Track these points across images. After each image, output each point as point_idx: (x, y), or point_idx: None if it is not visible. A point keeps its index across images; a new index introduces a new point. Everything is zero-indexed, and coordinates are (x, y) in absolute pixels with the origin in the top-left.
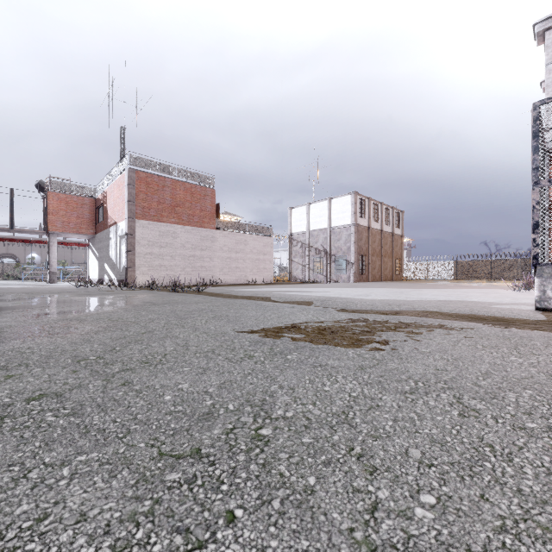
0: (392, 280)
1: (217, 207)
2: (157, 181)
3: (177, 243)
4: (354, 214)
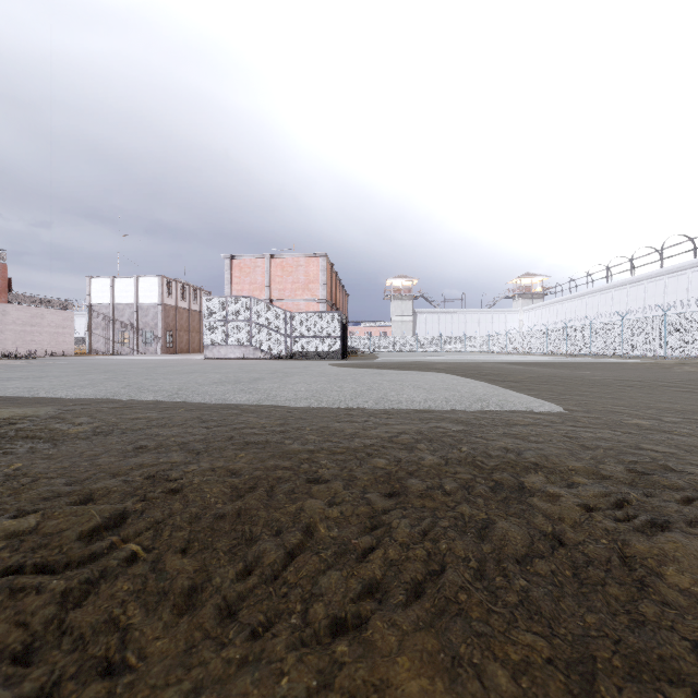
0: (201, 353)
1: (8, 280)
2: None
3: None
4: (162, 295)
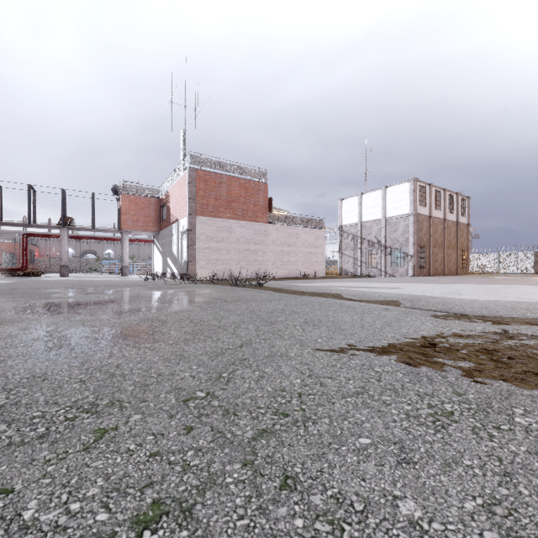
0: (457, 274)
1: (270, 201)
2: (214, 178)
3: (232, 238)
4: (414, 202)
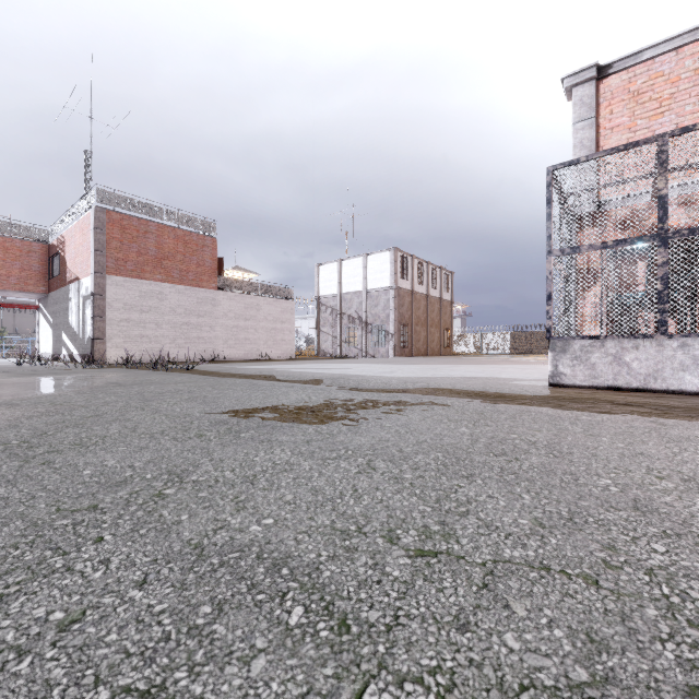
0: (440, 355)
1: (220, 261)
2: (136, 225)
3: (164, 307)
4: (395, 274)
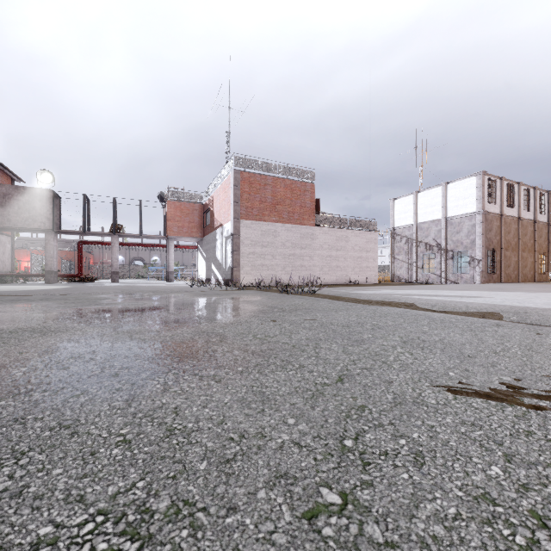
0: (534, 281)
1: (317, 202)
2: (259, 180)
3: (277, 242)
4: (482, 199)
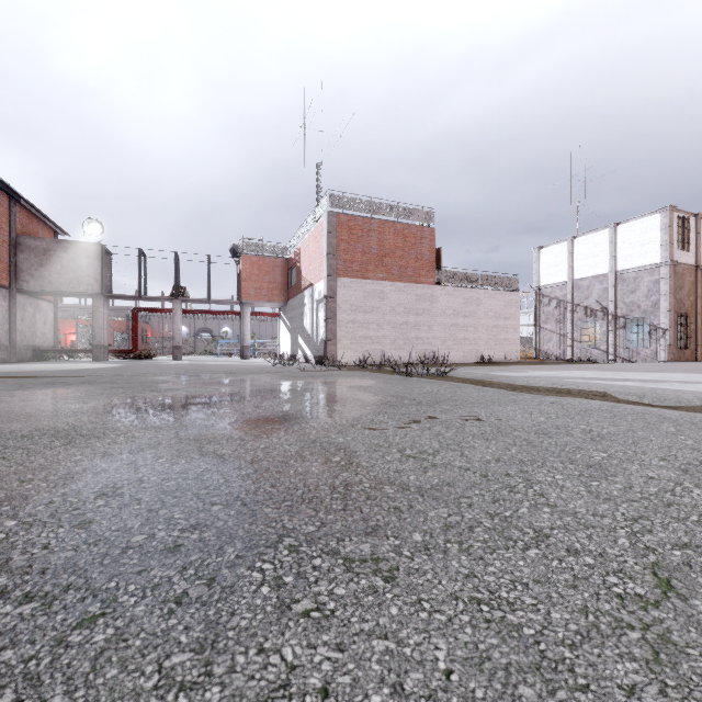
0: None
1: (437, 253)
2: (361, 225)
3: (385, 306)
4: (669, 244)
